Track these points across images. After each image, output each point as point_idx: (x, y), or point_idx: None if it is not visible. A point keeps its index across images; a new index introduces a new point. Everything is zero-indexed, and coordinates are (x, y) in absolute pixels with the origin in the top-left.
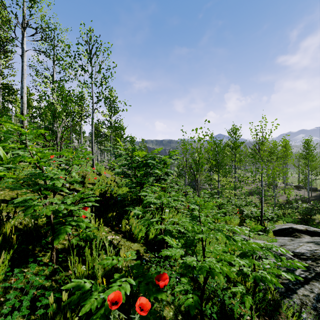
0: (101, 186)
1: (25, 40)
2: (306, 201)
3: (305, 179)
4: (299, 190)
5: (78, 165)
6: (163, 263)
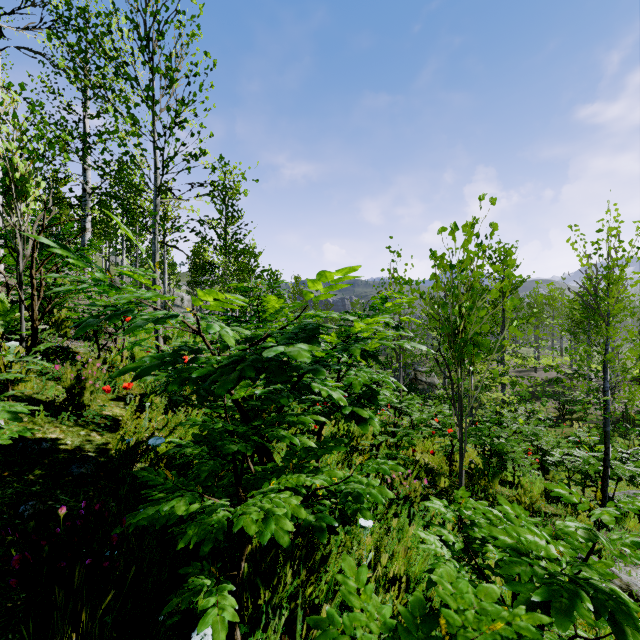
0: None
1: None
2: None
3: None
4: None
5: (96, 340)
6: None
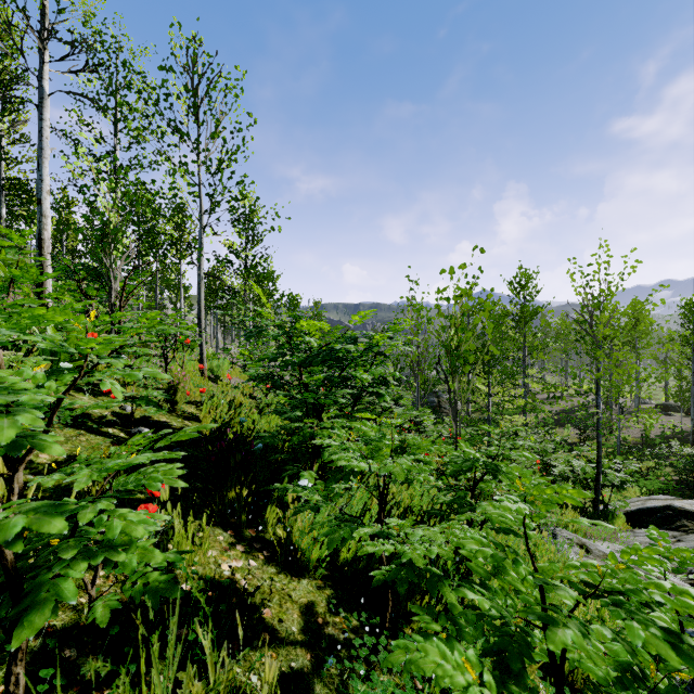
0: (187, 430)
1: (46, 69)
2: (687, 441)
3: (683, 391)
4: (667, 414)
5: (164, 358)
6: (386, 646)
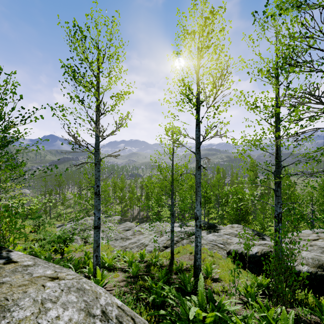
0: None
1: None
2: None
3: None
4: None
5: None
6: None
